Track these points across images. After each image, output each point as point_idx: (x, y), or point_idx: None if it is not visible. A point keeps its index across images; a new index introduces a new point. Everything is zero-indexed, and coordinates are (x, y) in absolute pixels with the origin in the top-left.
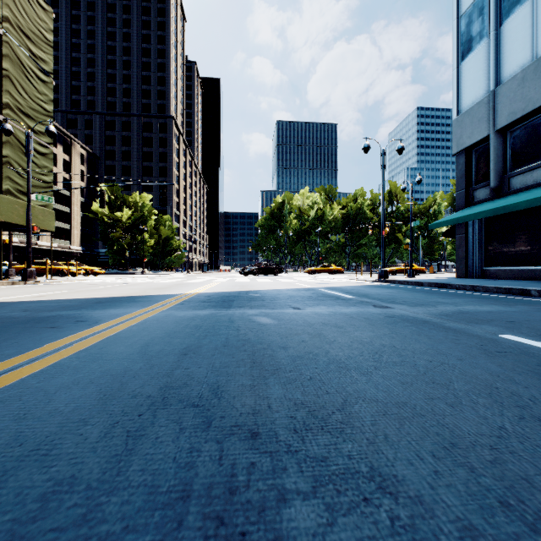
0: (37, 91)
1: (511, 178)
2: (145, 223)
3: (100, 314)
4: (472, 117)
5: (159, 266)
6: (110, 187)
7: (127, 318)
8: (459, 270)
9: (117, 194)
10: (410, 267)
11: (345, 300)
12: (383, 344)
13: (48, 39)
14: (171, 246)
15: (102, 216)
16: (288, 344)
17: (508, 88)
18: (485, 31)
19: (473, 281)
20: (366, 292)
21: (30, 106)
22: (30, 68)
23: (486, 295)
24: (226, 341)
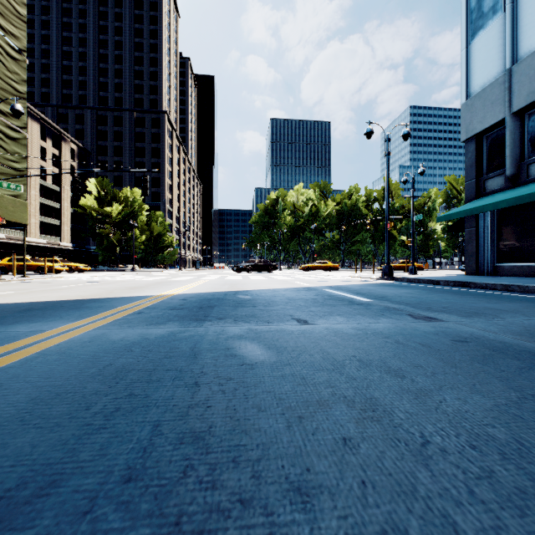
0: (6, 69)
1: (530, 165)
2: (136, 219)
3: None
4: (483, 100)
5: (151, 263)
6: (99, 181)
7: (16, 346)
8: (468, 266)
9: (107, 189)
10: (412, 264)
11: (363, 305)
12: None
13: (20, 13)
14: (163, 242)
15: (91, 212)
16: (311, 464)
17: (527, 65)
18: (499, 5)
19: (492, 278)
20: (380, 292)
21: None
22: None
23: (533, 297)
24: (144, 447)
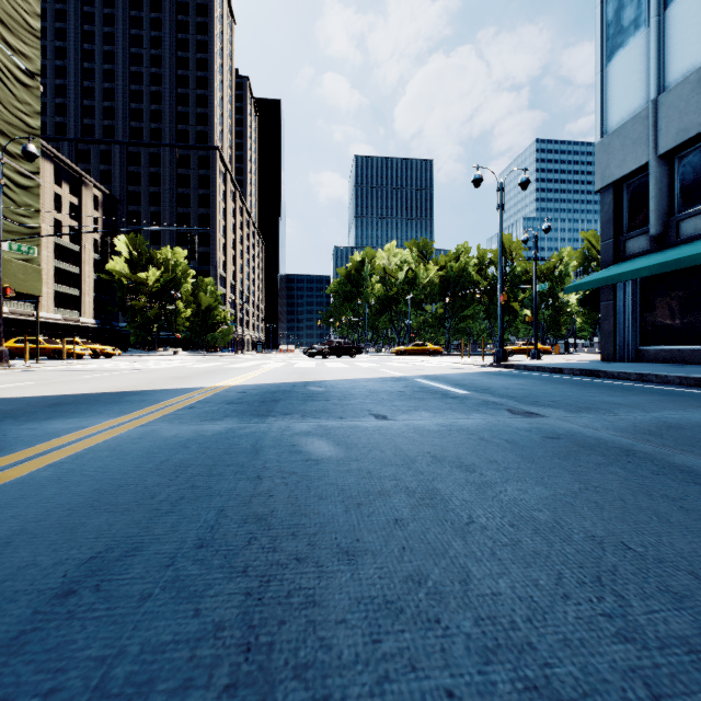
0: (15, 98)
1: (681, 222)
2: (179, 288)
3: (24, 431)
4: (623, 139)
5: (198, 345)
6: (131, 239)
7: (61, 442)
8: (604, 350)
9: (142, 249)
10: (534, 346)
11: (458, 399)
12: (593, 535)
13: (32, 26)
14: (214, 318)
15: (121, 278)
16: (361, 536)
17: (677, 95)
18: (643, 18)
19: (630, 365)
20: (484, 383)
21: (4, 118)
22: (5, 66)
23: (669, 389)
24: (212, 525)
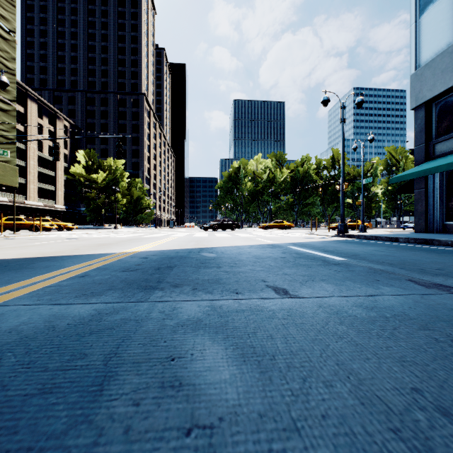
0: None
1: None
2: (118, 184)
3: None
4: (433, 69)
5: (131, 222)
6: (87, 152)
7: None
8: (418, 224)
9: (94, 159)
10: (362, 222)
11: (343, 266)
12: None
13: None
14: (141, 205)
15: (80, 178)
16: None
17: None
18: None
19: (447, 236)
20: (347, 250)
21: None
22: None
23: None
24: None
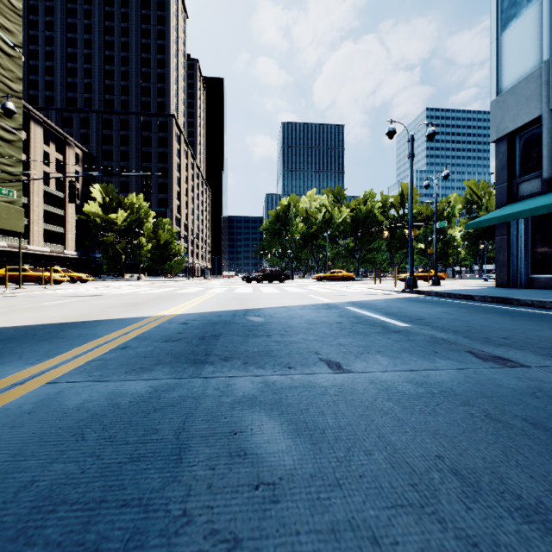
0: None
1: None
2: (142, 226)
3: None
4: (517, 96)
5: (158, 272)
6: (104, 187)
7: None
8: (499, 277)
9: (112, 195)
10: (435, 274)
11: (403, 334)
12: None
13: (15, 6)
14: (170, 251)
15: (95, 219)
16: None
17: None
18: None
19: (530, 292)
20: (412, 312)
21: None
22: None
23: None
24: None
